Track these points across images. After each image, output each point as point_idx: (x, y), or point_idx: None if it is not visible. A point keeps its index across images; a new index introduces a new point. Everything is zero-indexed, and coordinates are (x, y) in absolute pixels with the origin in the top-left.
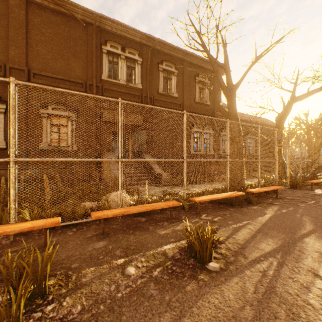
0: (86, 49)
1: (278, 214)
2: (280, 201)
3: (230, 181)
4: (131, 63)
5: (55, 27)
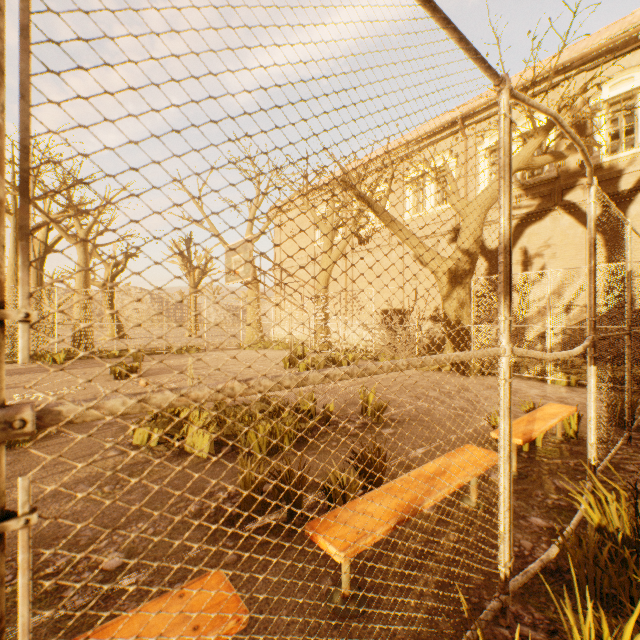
0: None
1: None
2: None
3: None
4: None
5: None
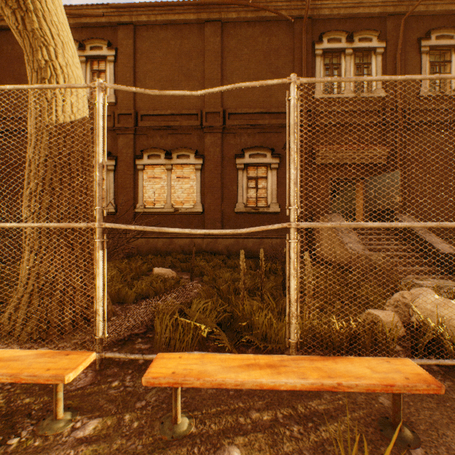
0: (290, 60)
1: None
2: None
3: None
4: (360, 59)
5: (252, 43)
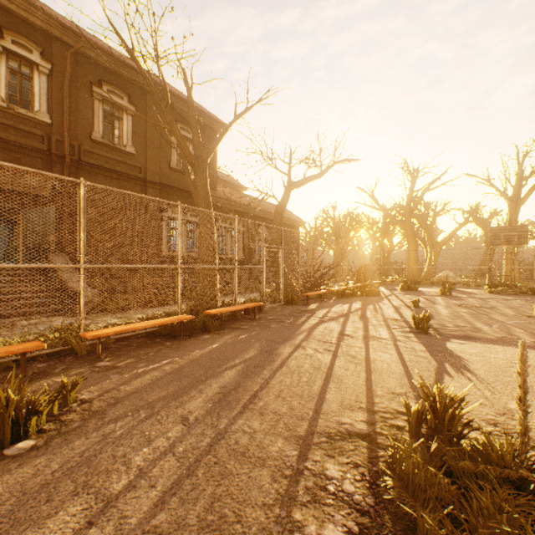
0: None
1: (230, 342)
2: (254, 323)
3: (196, 300)
4: (24, 66)
5: None
